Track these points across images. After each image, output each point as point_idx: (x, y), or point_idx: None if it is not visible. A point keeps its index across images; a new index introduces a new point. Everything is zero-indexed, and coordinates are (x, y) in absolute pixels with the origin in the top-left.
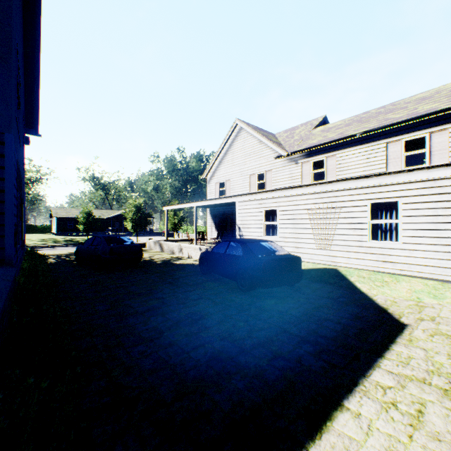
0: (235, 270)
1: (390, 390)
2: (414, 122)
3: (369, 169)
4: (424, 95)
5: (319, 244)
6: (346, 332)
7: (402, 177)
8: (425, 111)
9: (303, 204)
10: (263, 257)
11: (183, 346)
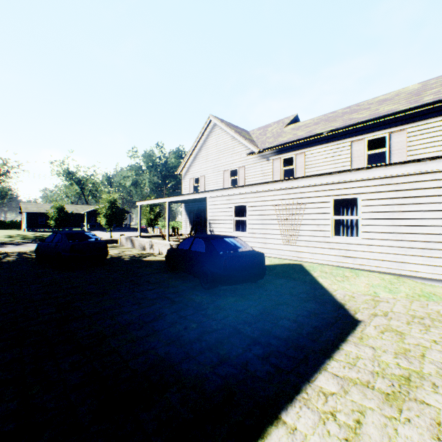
0: (198, 268)
1: (332, 397)
2: (375, 123)
3: (335, 167)
4: (385, 97)
5: (286, 240)
6: (300, 331)
7: (361, 174)
8: (386, 112)
9: (270, 200)
10: (225, 254)
11: (123, 354)
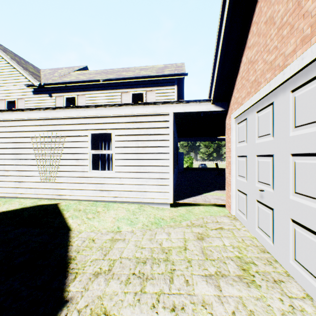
0: None
1: None
2: (137, 81)
3: None
4: (146, 67)
5: (44, 177)
6: None
7: (115, 111)
8: (144, 75)
9: (27, 131)
10: None
11: None
